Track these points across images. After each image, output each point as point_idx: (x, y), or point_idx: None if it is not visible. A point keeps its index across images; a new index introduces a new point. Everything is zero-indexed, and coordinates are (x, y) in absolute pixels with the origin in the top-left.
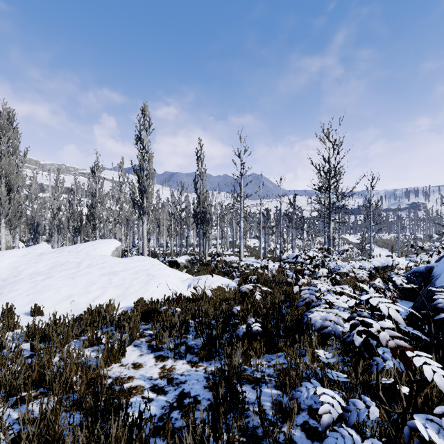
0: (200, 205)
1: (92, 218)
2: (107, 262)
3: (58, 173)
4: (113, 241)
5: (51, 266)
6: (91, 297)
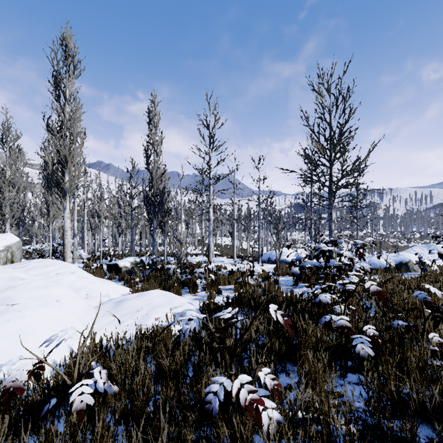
0: (154, 185)
1: None
2: None
3: None
4: (4, 236)
5: None
6: None
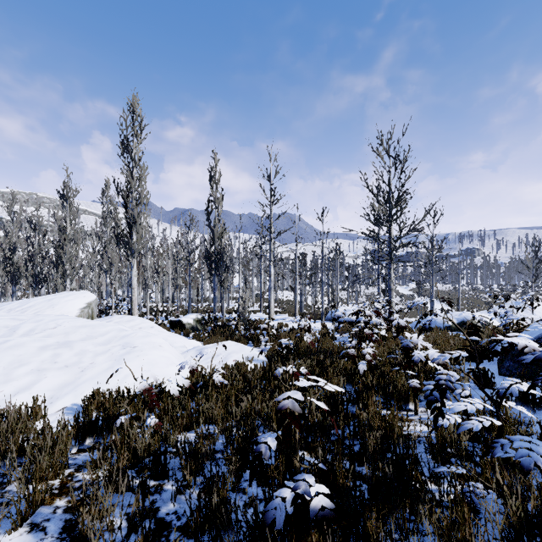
0: (215, 242)
1: (60, 262)
2: (60, 326)
3: (13, 198)
4: (84, 294)
5: None
6: (9, 391)
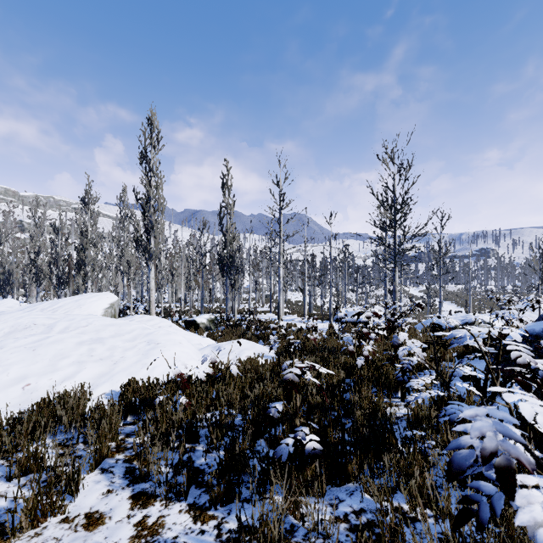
0: (227, 246)
1: (82, 265)
2: (91, 324)
3: (37, 204)
4: (107, 295)
5: (9, 330)
6: (57, 379)
